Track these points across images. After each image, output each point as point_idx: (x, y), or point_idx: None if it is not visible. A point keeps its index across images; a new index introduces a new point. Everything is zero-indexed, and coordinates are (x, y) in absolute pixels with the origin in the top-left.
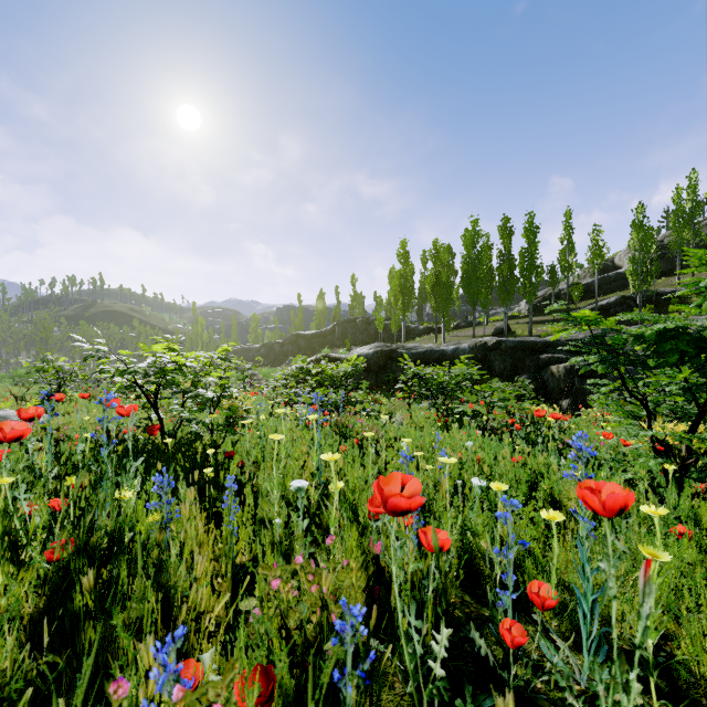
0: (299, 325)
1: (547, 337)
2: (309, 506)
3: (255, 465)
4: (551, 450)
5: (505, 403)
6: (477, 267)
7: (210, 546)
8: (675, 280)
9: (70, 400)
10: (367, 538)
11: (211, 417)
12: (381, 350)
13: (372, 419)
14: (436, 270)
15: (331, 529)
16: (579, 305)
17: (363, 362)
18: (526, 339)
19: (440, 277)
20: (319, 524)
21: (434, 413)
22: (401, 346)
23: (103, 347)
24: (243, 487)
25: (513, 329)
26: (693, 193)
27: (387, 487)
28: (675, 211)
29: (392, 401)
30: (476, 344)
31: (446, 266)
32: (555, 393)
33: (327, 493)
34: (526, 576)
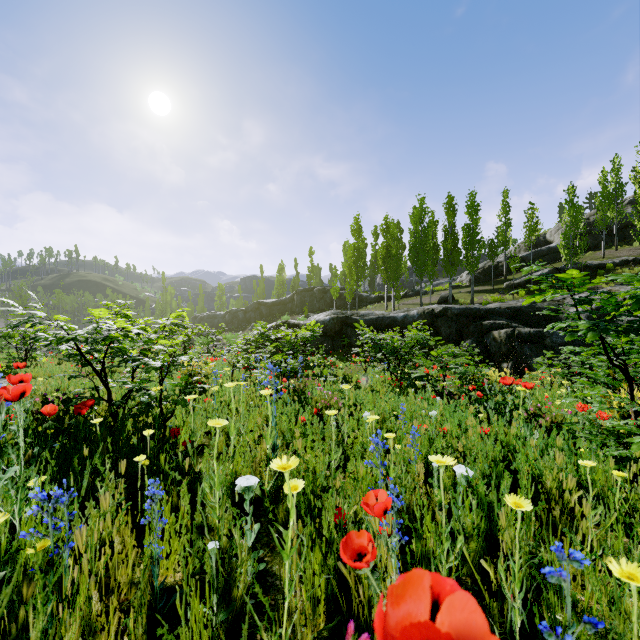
0: (261, 294)
1: (488, 305)
2: (263, 496)
3: (209, 437)
4: (523, 421)
5: (464, 369)
6: (424, 241)
7: (130, 567)
8: (600, 253)
9: (35, 365)
10: (332, 554)
11: (155, 389)
12: (337, 317)
13: (330, 383)
14: (387, 243)
15: (286, 564)
16: (515, 276)
17: (320, 328)
18: (470, 307)
19: (390, 250)
20: (274, 516)
21: (388, 376)
22: (355, 313)
23: (40, 312)
24: (184, 476)
25: (456, 298)
26: (616, 176)
27: (399, 608)
28: (601, 192)
29: (348, 364)
30: (424, 311)
31: (396, 240)
32: (497, 357)
33: (283, 483)
34: (544, 612)
